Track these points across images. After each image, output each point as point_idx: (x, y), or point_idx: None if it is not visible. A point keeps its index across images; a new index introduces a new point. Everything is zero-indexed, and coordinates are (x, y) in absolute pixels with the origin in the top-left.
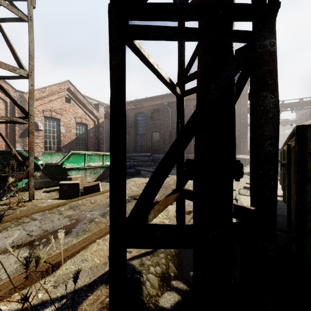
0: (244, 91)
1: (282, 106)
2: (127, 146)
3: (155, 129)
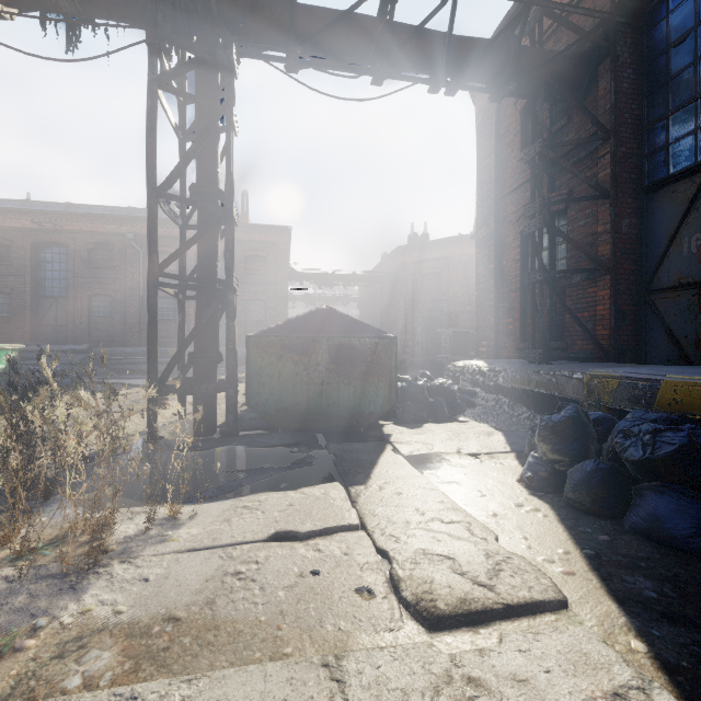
0: (283, 245)
1: (333, 277)
2: (4, 324)
3: (99, 288)
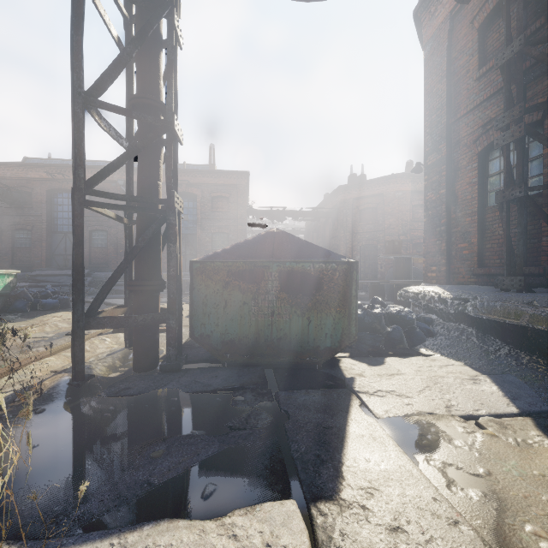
0: (242, 187)
1: (284, 213)
2: (27, 254)
3: (97, 225)
